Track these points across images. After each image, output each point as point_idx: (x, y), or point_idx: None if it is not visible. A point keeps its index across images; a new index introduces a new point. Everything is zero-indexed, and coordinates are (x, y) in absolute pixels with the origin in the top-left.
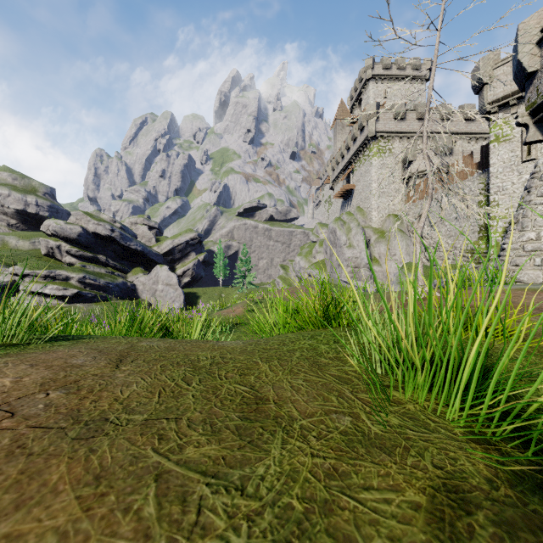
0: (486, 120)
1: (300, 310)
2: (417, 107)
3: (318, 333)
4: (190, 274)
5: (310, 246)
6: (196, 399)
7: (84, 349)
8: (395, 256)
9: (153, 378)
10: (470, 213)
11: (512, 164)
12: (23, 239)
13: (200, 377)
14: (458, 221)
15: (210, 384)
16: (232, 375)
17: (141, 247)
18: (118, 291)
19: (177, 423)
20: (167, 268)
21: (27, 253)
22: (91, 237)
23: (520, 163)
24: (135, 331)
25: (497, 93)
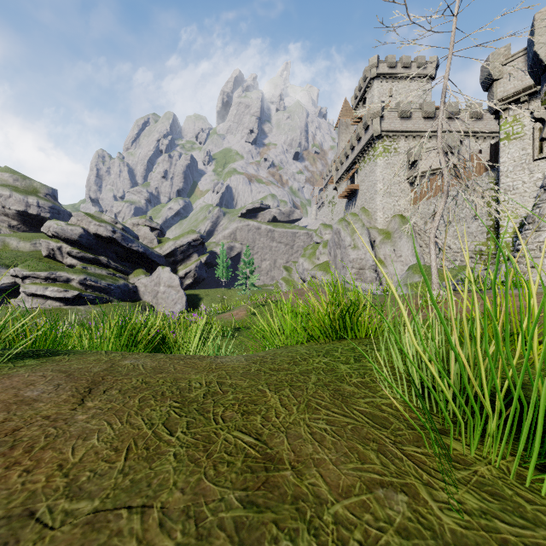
0: (494, 119)
1: (310, 318)
2: (422, 105)
3: (334, 348)
4: (192, 276)
5: (313, 247)
6: (179, 461)
7: (50, 372)
8: (401, 258)
9: (124, 423)
10: (478, 213)
11: (523, 162)
12: (24, 241)
13: (189, 420)
14: (466, 222)
15: (202, 432)
16: (231, 414)
17: (142, 248)
18: (119, 293)
19: (144, 518)
20: (169, 270)
21: (28, 254)
22: (92, 238)
23: (531, 161)
24: (126, 341)
25: (507, 90)
